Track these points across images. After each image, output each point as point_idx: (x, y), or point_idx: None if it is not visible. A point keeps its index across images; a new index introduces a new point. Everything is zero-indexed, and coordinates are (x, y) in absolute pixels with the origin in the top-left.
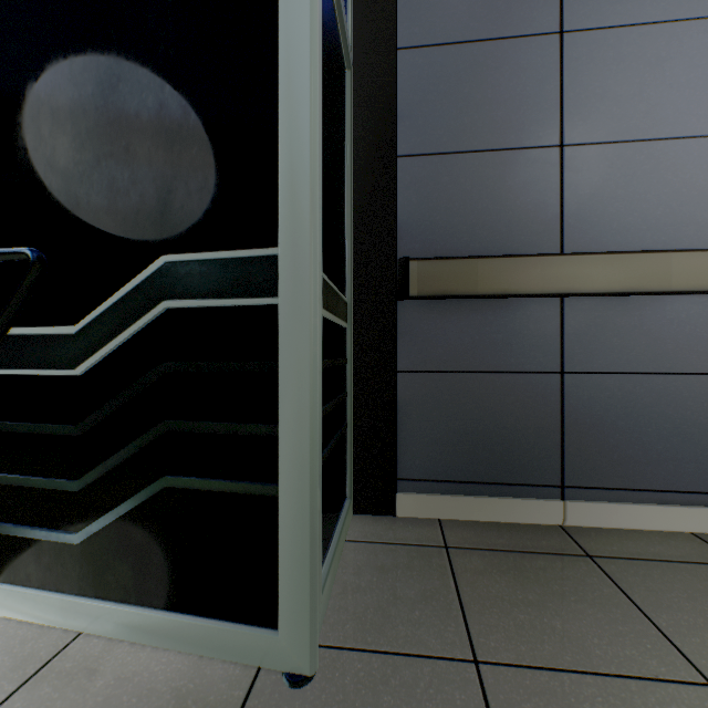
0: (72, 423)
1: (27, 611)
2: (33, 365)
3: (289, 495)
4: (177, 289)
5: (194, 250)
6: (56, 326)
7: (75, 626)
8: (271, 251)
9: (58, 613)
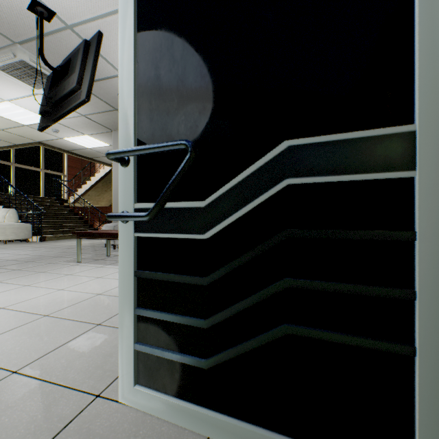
0: (199, 275)
1: (165, 412)
2: (169, 230)
3: (430, 357)
4: (299, 168)
5: (313, 134)
6: (188, 201)
7: (205, 433)
8: (405, 128)
9: (190, 419)
